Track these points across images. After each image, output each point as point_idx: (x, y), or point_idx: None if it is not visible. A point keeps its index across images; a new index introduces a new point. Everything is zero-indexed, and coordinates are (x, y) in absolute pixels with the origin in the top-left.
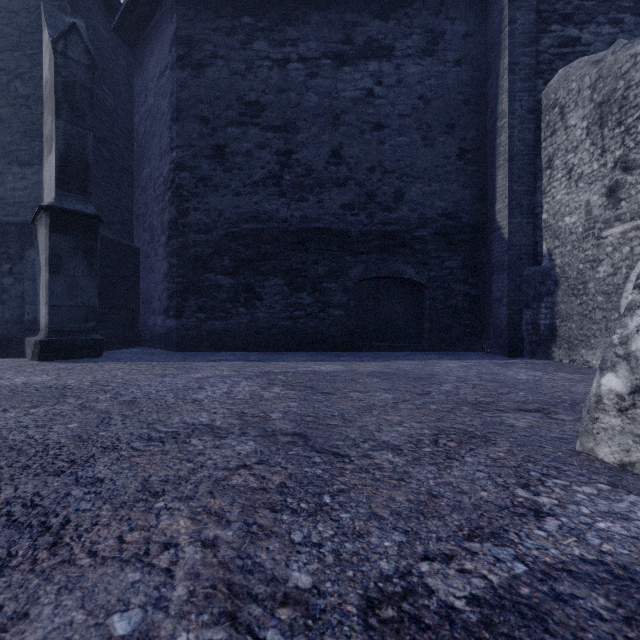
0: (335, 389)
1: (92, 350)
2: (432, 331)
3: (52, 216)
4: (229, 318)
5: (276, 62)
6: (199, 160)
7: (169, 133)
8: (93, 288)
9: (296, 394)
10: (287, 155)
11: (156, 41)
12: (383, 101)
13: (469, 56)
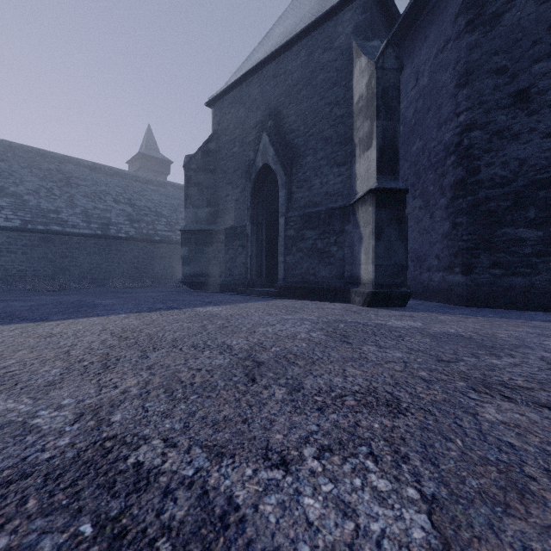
0: None
1: (401, 301)
2: None
3: (376, 196)
4: (534, 274)
5: None
6: (493, 114)
7: (452, 101)
8: (401, 250)
9: None
10: None
11: (431, 25)
12: None
13: None
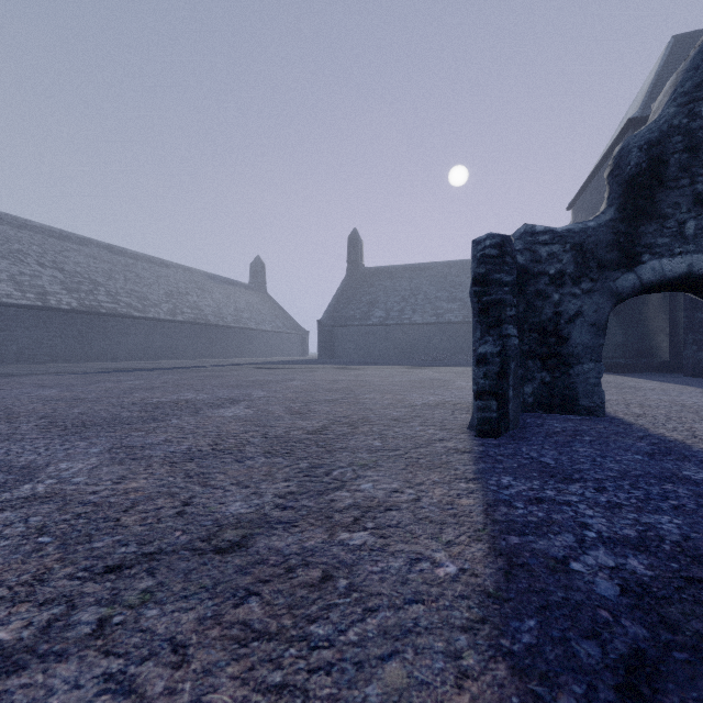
0: None
1: (618, 368)
2: None
3: None
4: None
5: None
6: None
7: None
8: (619, 333)
9: None
10: None
11: None
12: None
13: None
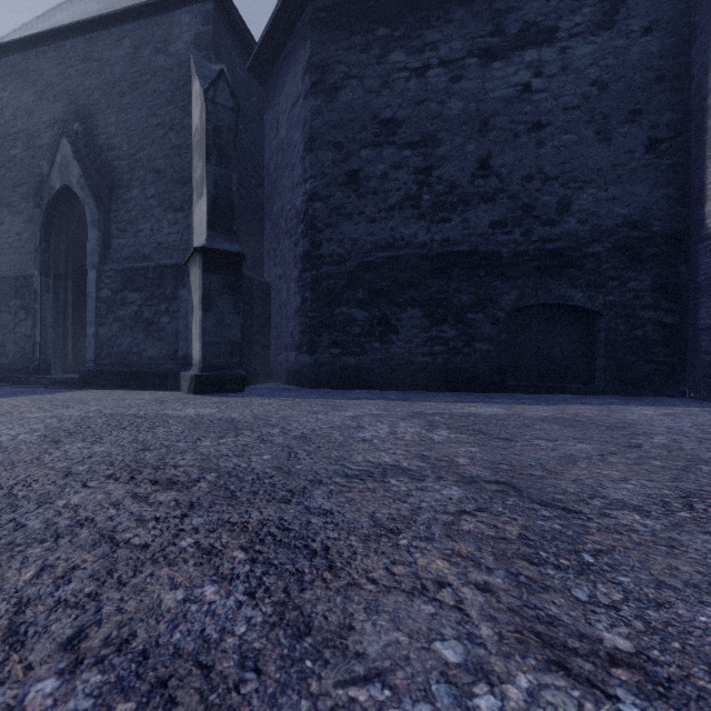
0: (512, 435)
1: (237, 385)
2: (609, 369)
3: (204, 257)
4: (363, 354)
5: (414, 71)
6: (332, 188)
7: (302, 164)
8: (237, 325)
9: (469, 438)
10: (426, 173)
11: (288, 72)
12: (543, 95)
13: (663, 19)
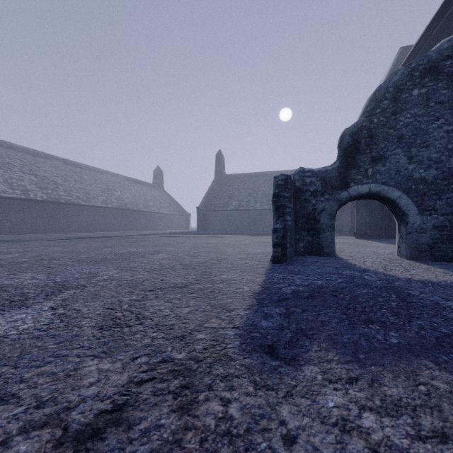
0: None
1: (367, 236)
2: None
3: None
4: None
5: None
6: None
7: None
8: (367, 216)
9: None
10: None
11: None
12: None
13: None
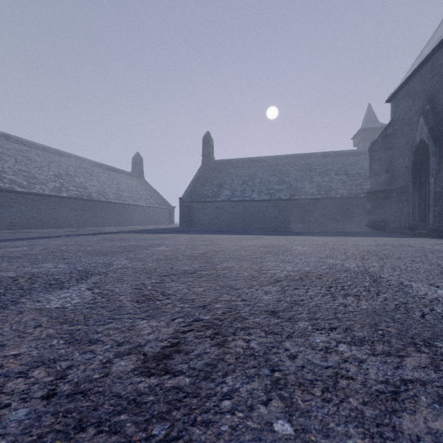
0: None
1: None
2: None
3: None
4: None
5: None
6: None
7: None
8: None
9: None
10: None
11: None
12: None
13: None
